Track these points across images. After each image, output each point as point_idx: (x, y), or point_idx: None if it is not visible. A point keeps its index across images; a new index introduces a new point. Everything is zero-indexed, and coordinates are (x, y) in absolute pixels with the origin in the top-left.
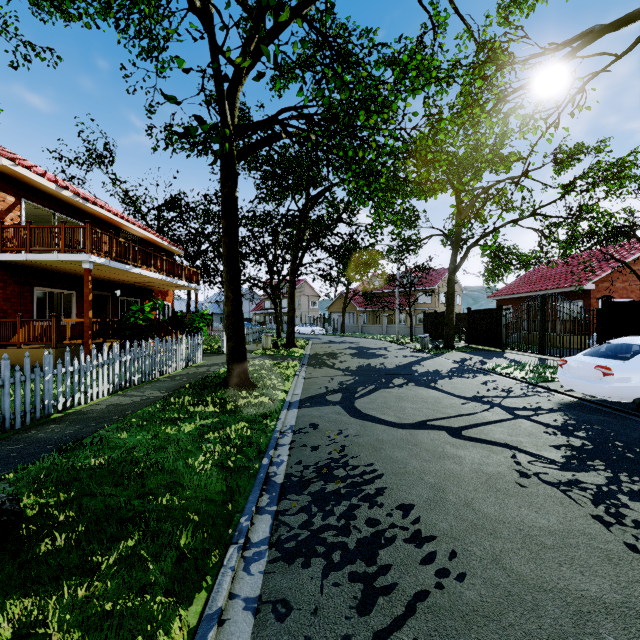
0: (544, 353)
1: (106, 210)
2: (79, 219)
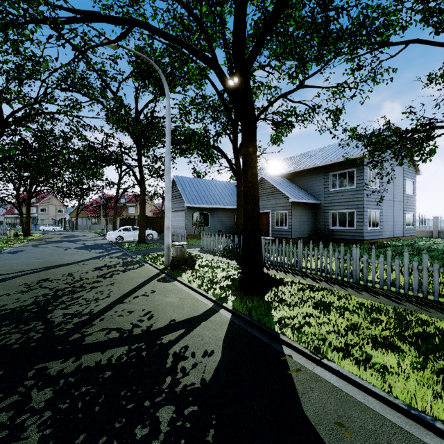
0: None
1: None
2: None
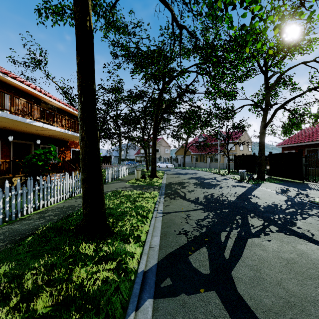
0: None
1: (25, 84)
2: (4, 89)
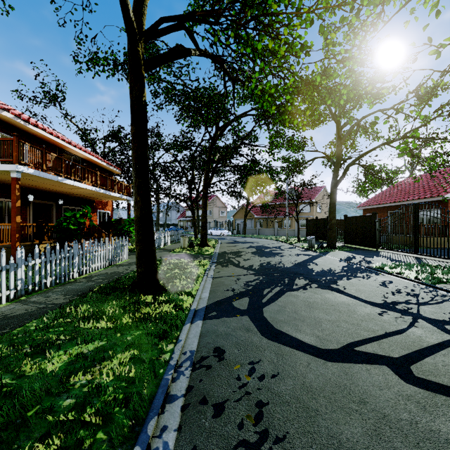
0: (417, 253)
1: (48, 132)
2: (23, 139)
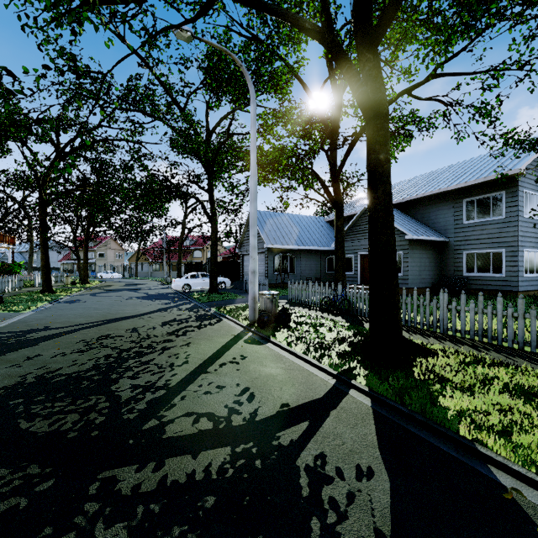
0: None
1: None
2: None
